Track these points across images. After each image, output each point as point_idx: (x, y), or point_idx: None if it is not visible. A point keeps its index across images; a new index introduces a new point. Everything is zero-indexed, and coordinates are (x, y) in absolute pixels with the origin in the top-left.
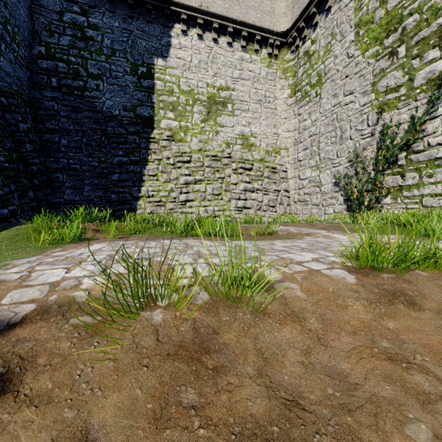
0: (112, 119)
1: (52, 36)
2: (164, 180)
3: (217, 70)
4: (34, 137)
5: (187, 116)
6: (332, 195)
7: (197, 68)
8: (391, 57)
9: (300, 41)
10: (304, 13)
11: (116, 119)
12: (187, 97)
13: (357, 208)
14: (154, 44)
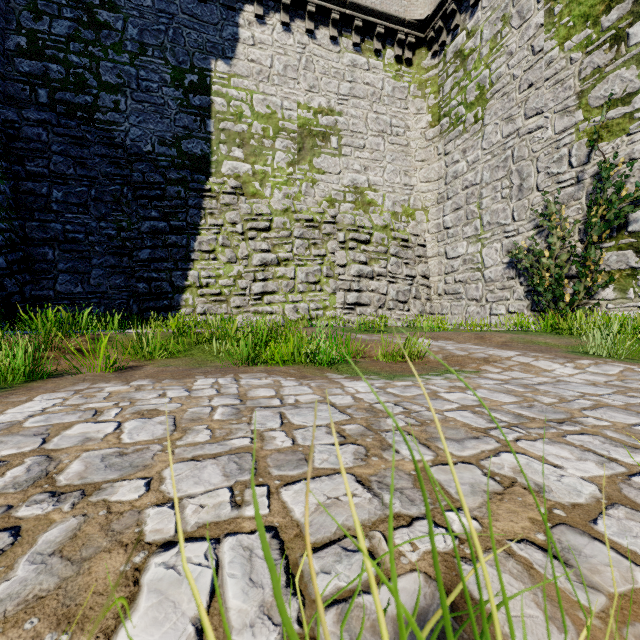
0: (140, 159)
1: (38, 19)
2: (226, 259)
3: (313, 82)
4: (0, 186)
5: (265, 155)
6: (504, 283)
7: (282, 77)
8: (615, 45)
9: (447, 34)
10: None
11: (147, 158)
12: (265, 125)
13: (551, 307)
14: (210, 37)
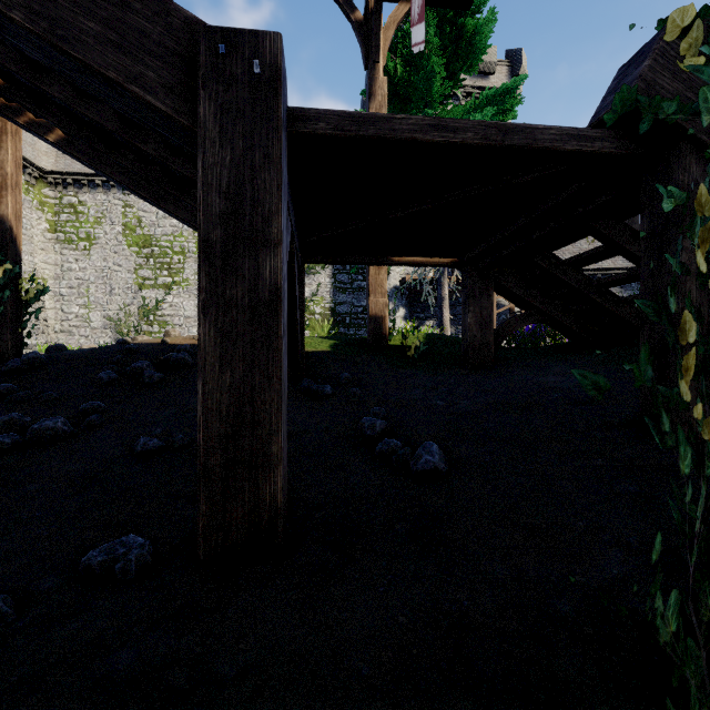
0: None
1: None
2: None
3: None
4: None
5: None
6: (103, 330)
7: None
8: (146, 261)
9: (64, 188)
10: (74, 175)
11: None
12: None
13: None
14: None
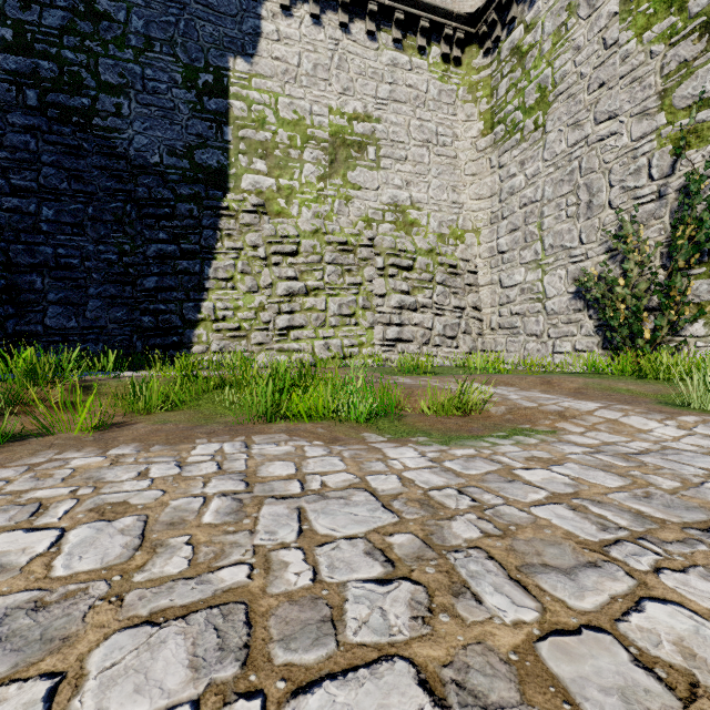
0: (146, 172)
1: (27, 8)
2: (246, 288)
3: (347, 84)
4: None
5: (292, 168)
6: (570, 316)
7: (311, 77)
8: (705, 34)
9: (502, 29)
10: None
11: (154, 171)
12: (292, 133)
13: (627, 345)
14: (228, 31)
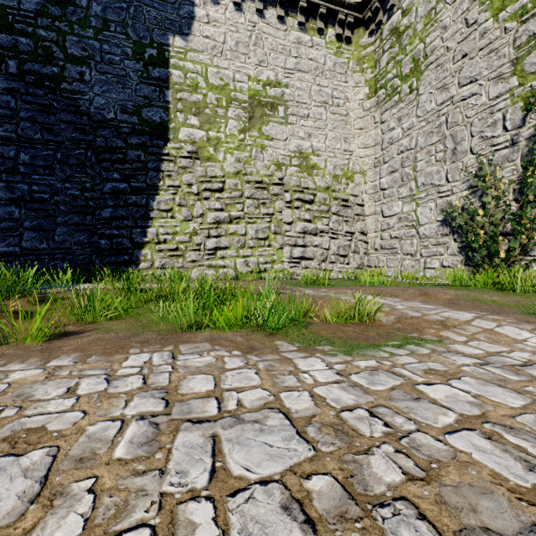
0: (104, 126)
1: None
2: (182, 217)
3: (262, 57)
4: None
5: (218, 123)
6: (438, 239)
7: (234, 52)
8: None
9: (383, 14)
10: None
11: (110, 125)
12: (218, 95)
13: (485, 262)
14: (169, 15)
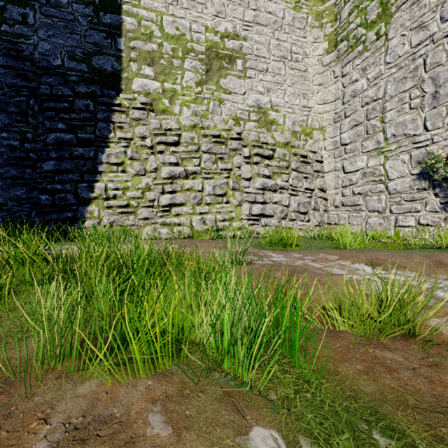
0: (49, 73)
1: None
2: (134, 172)
3: (220, 8)
4: None
5: (174, 74)
6: (413, 195)
7: (190, 1)
8: None
9: None
10: None
11: (57, 72)
12: (174, 45)
13: None
14: None
